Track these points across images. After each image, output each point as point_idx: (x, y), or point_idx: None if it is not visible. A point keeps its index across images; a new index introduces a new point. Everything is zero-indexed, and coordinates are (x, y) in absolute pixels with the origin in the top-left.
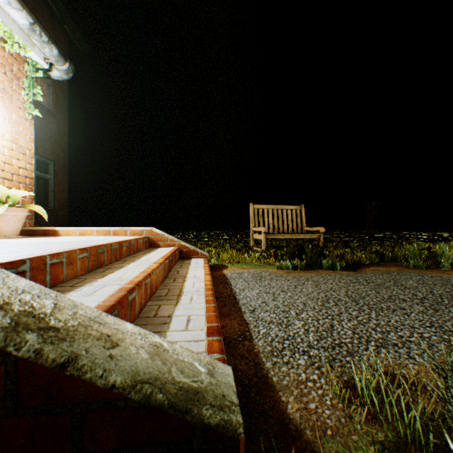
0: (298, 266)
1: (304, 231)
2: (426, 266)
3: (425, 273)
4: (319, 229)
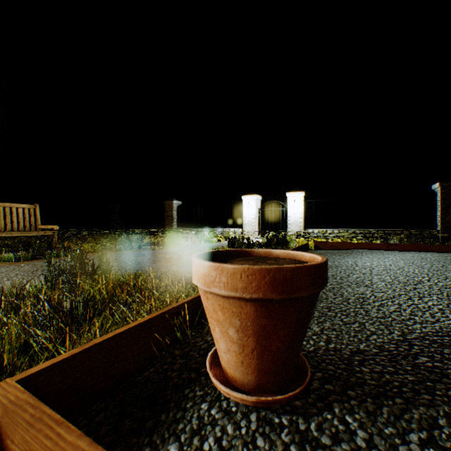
0: (24, 257)
1: (40, 229)
2: (126, 249)
3: (121, 252)
4: (55, 227)
